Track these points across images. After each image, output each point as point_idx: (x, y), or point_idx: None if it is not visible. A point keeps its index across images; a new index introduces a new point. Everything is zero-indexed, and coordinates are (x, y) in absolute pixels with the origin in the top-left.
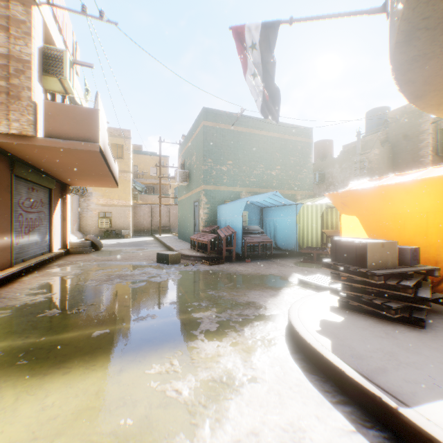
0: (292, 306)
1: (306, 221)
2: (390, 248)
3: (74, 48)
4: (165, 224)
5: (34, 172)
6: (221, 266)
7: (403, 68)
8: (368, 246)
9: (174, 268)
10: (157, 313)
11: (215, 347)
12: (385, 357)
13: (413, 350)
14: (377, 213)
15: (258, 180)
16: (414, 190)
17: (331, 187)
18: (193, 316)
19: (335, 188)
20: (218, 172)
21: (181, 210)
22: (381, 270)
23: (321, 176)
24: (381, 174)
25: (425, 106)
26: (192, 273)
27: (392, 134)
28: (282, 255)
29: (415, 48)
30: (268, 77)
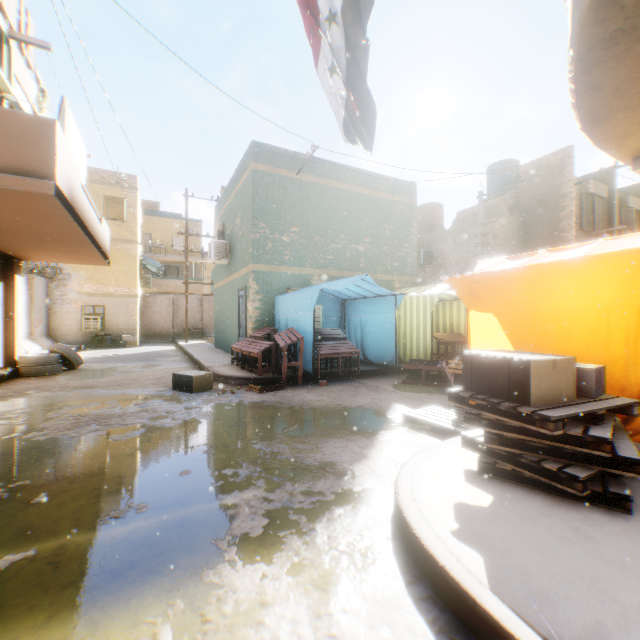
0: (400, 473)
1: (410, 320)
2: (564, 369)
3: (22, 19)
4: (196, 325)
5: None
6: (279, 394)
7: (590, 58)
8: (532, 366)
9: (200, 400)
10: (151, 498)
11: (257, 581)
12: (593, 594)
13: (634, 570)
14: (527, 309)
15: (338, 258)
16: (587, 272)
17: (442, 272)
18: (220, 502)
19: (447, 273)
20: (276, 244)
21: (218, 302)
22: (556, 411)
23: (427, 255)
24: (509, 254)
25: (603, 139)
26: (229, 407)
27: (524, 198)
28: (375, 372)
29: (622, 13)
30: (358, 74)
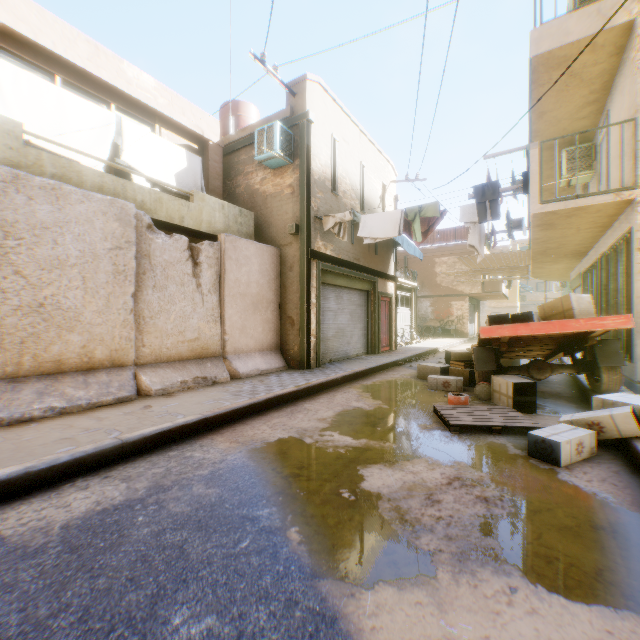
0: None
1: None
2: None
3: None
4: None
5: (472, 300)
6: None
7: None
8: None
9: None
10: None
11: None
12: None
13: None
14: None
15: None
16: None
17: None
18: None
19: None
20: None
21: None
22: None
23: None
24: None
25: None
26: None
27: None
28: None
29: None
30: None
